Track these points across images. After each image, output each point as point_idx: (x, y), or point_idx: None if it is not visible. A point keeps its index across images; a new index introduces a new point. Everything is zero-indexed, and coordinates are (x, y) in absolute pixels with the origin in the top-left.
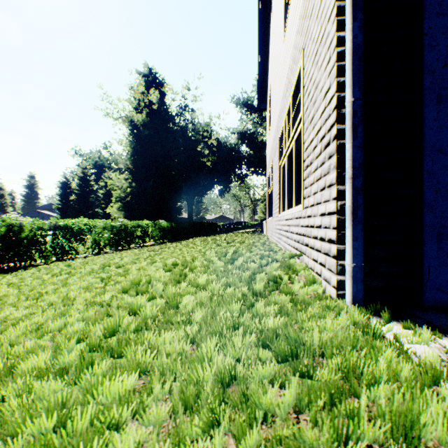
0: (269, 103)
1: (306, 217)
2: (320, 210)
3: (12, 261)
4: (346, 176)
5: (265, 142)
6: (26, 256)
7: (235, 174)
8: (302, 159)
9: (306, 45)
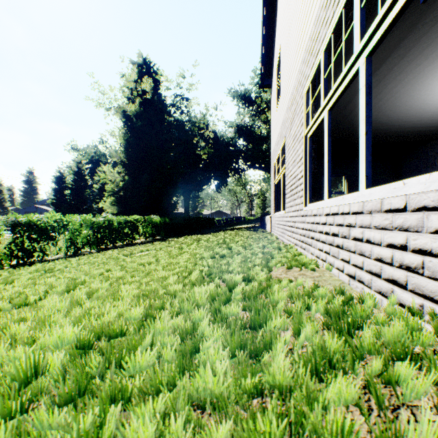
0: (276, 71)
1: None
2: None
3: None
4: None
5: (263, 135)
6: None
7: (232, 169)
8: None
9: None
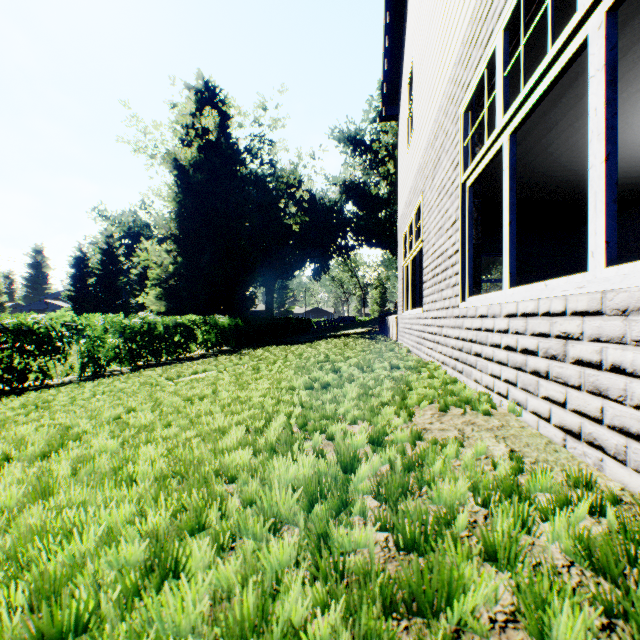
0: (407, 92)
1: None
2: None
3: None
4: None
5: (382, 197)
6: None
7: (337, 246)
8: None
9: None
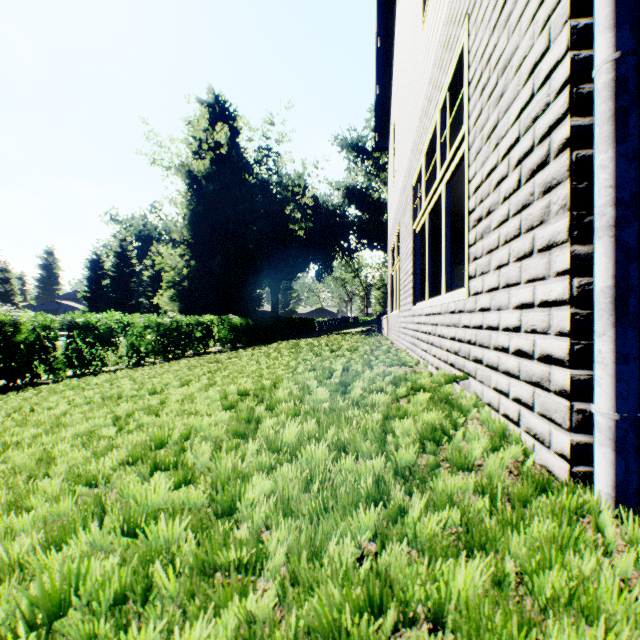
0: (393, 137)
1: (478, 310)
2: (518, 297)
3: (2, 378)
4: (597, 224)
5: (383, 202)
6: (23, 370)
7: (340, 248)
8: (466, 209)
9: (478, 2)
